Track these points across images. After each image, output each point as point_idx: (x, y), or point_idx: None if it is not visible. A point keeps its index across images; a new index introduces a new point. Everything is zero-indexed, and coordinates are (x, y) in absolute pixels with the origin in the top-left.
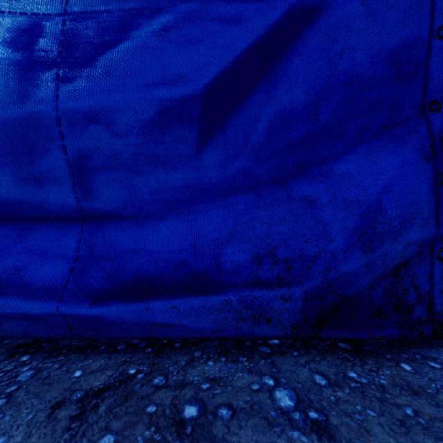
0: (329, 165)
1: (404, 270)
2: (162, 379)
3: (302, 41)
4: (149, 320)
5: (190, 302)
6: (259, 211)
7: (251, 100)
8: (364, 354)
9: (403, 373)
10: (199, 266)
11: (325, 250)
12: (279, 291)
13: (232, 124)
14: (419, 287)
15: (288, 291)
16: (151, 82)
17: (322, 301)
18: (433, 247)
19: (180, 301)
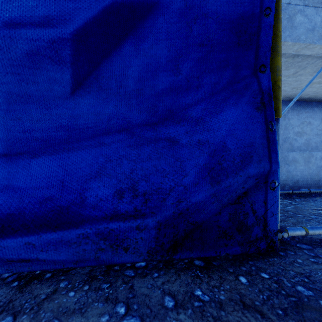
0: (187, 111)
1: (244, 198)
2: (9, 320)
3: (164, 3)
4: (6, 258)
5: (48, 238)
6: (125, 150)
7: (118, 50)
8: (212, 270)
9: (240, 286)
10: (65, 201)
11: (178, 183)
12: (135, 222)
13: (101, 70)
14: (256, 211)
15: (144, 222)
16: (11, 20)
17: (176, 228)
18: (266, 179)
19: (37, 237)
